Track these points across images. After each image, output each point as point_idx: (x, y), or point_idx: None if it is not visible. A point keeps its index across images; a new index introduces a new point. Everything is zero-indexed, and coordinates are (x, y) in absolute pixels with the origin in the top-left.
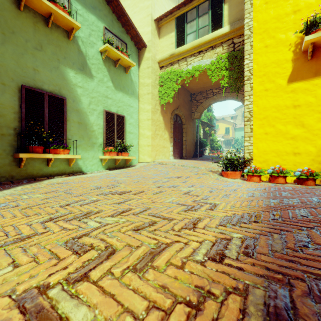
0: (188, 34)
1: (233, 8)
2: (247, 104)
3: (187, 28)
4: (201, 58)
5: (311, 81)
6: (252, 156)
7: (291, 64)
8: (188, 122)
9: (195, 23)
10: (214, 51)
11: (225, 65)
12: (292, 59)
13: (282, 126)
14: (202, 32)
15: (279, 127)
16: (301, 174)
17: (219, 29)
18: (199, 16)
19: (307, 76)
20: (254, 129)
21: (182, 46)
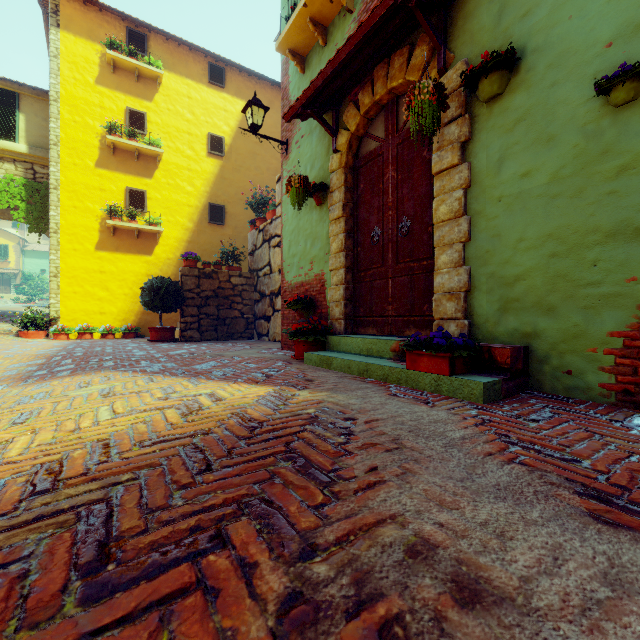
0: None
1: (35, 128)
2: (54, 258)
3: None
4: None
5: (114, 254)
6: (59, 314)
7: (98, 234)
8: None
9: None
10: (1, 164)
11: (22, 194)
12: (99, 230)
13: (90, 287)
14: None
15: (88, 288)
16: (104, 330)
17: (12, 143)
18: None
19: (111, 249)
20: (62, 286)
21: None
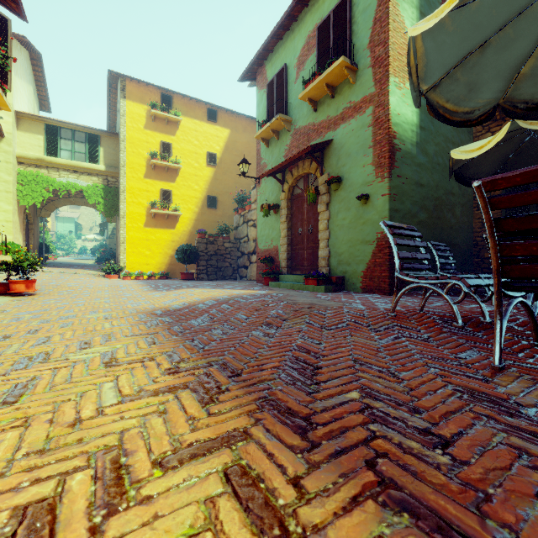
0: (62, 149)
1: (108, 155)
2: (122, 232)
3: (61, 143)
4: (77, 177)
5: (154, 229)
6: (125, 265)
7: (145, 217)
8: (34, 220)
9: (71, 144)
10: (91, 178)
11: (102, 194)
12: (146, 215)
13: (141, 249)
14: (79, 157)
15: (140, 249)
16: (150, 274)
17: (97, 165)
18: (76, 141)
19: (152, 226)
20: (127, 249)
21: (55, 158)
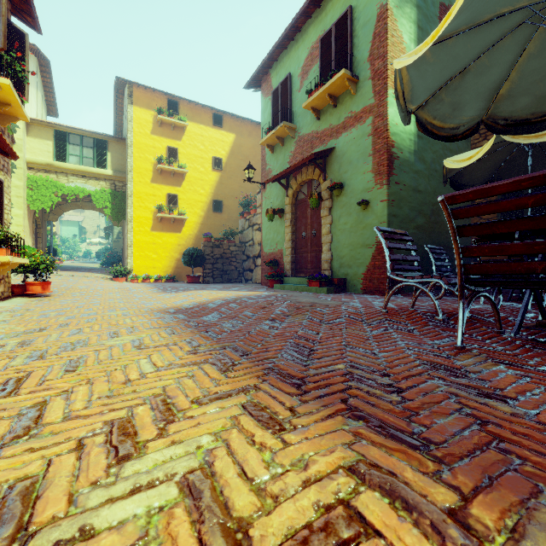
0: (71, 155)
1: (116, 160)
2: (130, 236)
3: (69, 148)
4: (85, 182)
5: (160, 233)
6: (132, 268)
7: (152, 221)
8: (42, 224)
9: (80, 150)
10: (98, 182)
11: (109, 199)
12: (153, 219)
13: (148, 252)
14: (87, 162)
15: (147, 253)
16: (157, 277)
17: (105, 170)
18: (84, 146)
19: (159, 230)
20: (134, 252)
21: (64, 163)
